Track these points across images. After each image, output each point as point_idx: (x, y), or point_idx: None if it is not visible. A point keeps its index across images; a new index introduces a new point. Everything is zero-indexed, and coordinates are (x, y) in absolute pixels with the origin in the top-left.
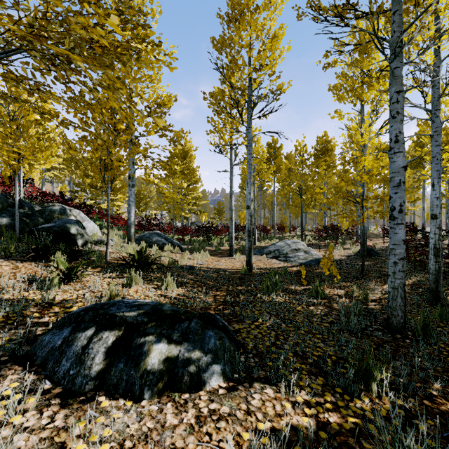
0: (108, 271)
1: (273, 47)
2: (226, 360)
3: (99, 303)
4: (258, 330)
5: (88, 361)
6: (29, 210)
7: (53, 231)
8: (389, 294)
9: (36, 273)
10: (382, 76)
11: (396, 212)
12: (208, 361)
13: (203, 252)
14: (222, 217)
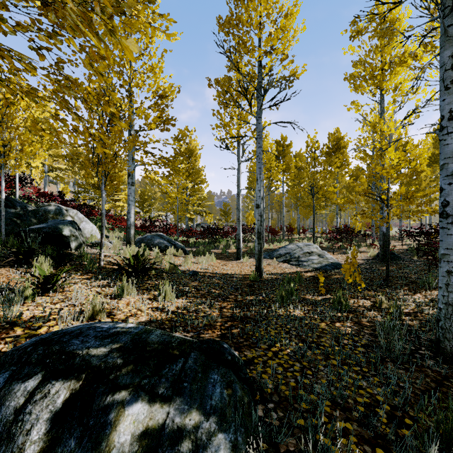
0: (98, 278)
1: (287, 25)
2: (238, 424)
3: (60, 331)
4: (277, 361)
5: (20, 437)
6: (21, 210)
7: (44, 232)
8: (439, 311)
9: (12, 282)
10: (423, 45)
11: (451, 208)
12: (211, 429)
13: (208, 255)
14: (229, 218)
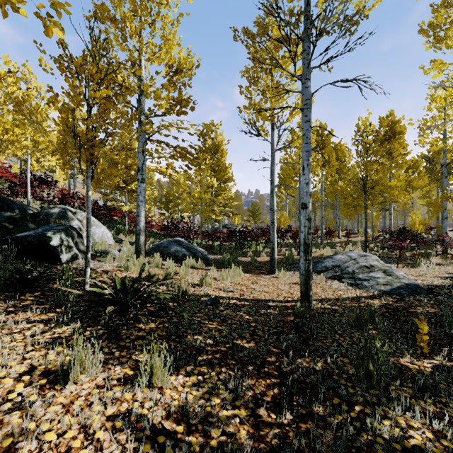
0: (59, 322)
1: None
2: None
3: None
4: None
5: None
6: (18, 213)
7: (28, 242)
8: None
9: None
10: None
11: None
12: None
13: (234, 268)
14: (257, 219)
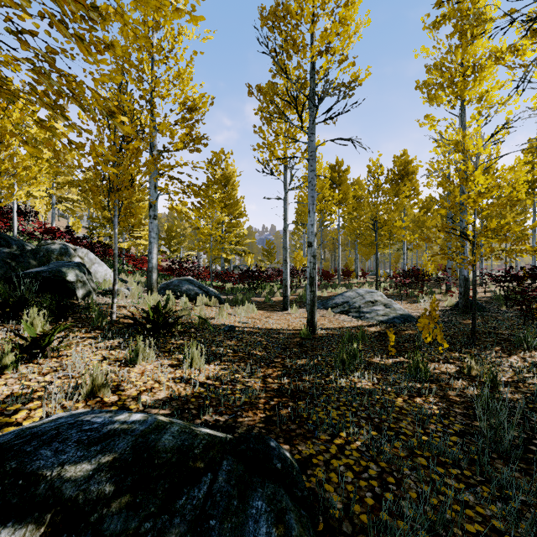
0: (107, 336)
1: (348, 15)
2: None
3: (28, 430)
4: (345, 461)
5: None
6: (17, 249)
7: (43, 277)
8: None
9: None
10: (531, 33)
11: None
12: None
13: (248, 305)
14: (273, 259)
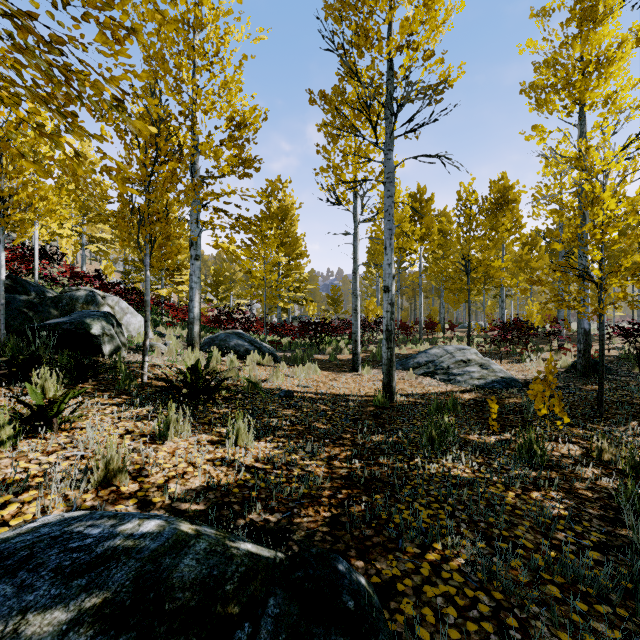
0: (134, 404)
1: None
2: None
3: None
4: (443, 588)
5: None
6: (36, 296)
7: (63, 330)
8: None
9: None
10: None
11: None
12: None
13: (309, 364)
14: (339, 308)
